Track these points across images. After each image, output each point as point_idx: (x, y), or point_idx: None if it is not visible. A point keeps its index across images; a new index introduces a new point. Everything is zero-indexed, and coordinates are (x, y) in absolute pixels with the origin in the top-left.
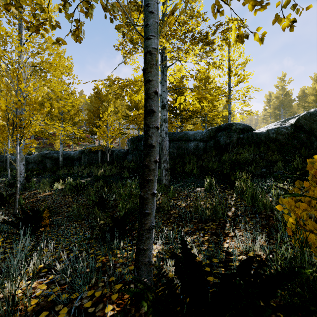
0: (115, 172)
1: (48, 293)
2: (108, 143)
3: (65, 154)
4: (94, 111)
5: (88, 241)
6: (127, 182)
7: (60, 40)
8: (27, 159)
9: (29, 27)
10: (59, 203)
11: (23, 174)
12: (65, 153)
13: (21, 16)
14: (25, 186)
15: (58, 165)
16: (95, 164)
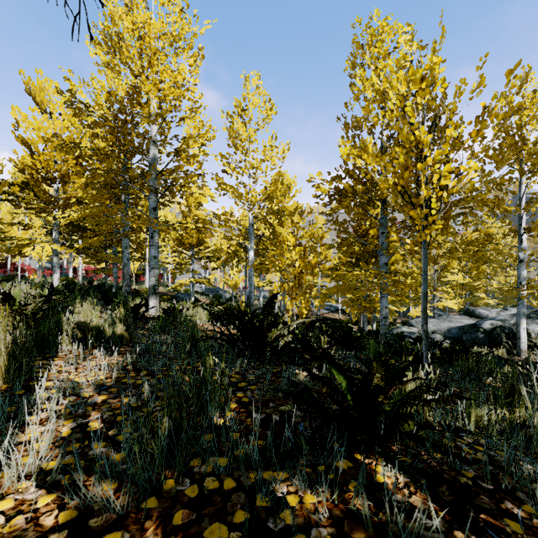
0: None
1: None
2: None
3: None
4: None
5: None
6: None
7: None
8: None
9: None
10: None
11: None
12: None
13: None
14: None
15: None
16: None
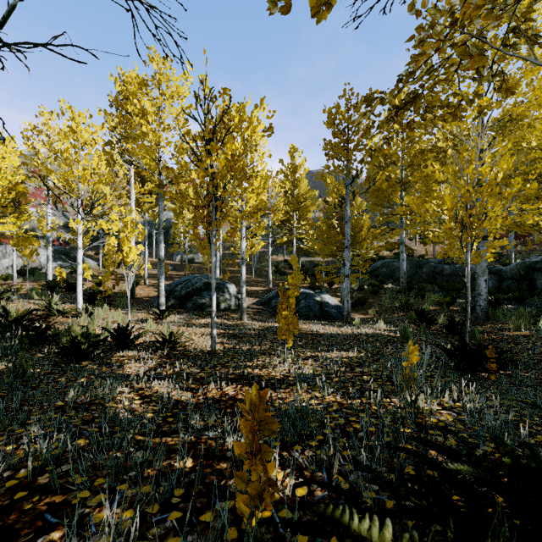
0: None
1: (450, 425)
2: None
3: None
4: None
5: (540, 413)
6: None
7: (483, 109)
8: (500, 273)
9: (446, 120)
10: (538, 354)
11: (483, 295)
12: None
13: None
14: (487, 314)
15: None
16: None
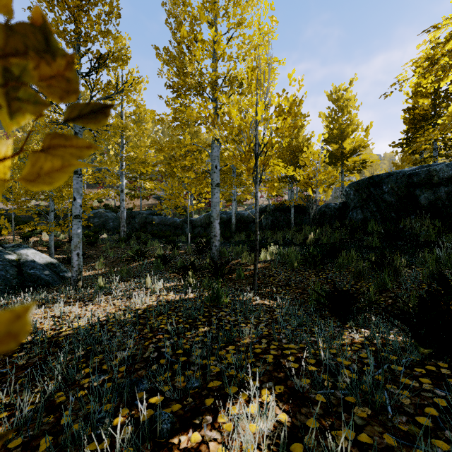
0: (338, 239)
1: None
2: (317, 193)
3: (237, 215)
4: (286, 146)
5: None
6: (425, 254)
7: None
8: (193, 222)
9: None
10: (302, 283)
11: (218, 237)
12: (236, 214)
13: (226, 10)
14: (220, 253)
15: (228, 229)
16: (283, 227)
